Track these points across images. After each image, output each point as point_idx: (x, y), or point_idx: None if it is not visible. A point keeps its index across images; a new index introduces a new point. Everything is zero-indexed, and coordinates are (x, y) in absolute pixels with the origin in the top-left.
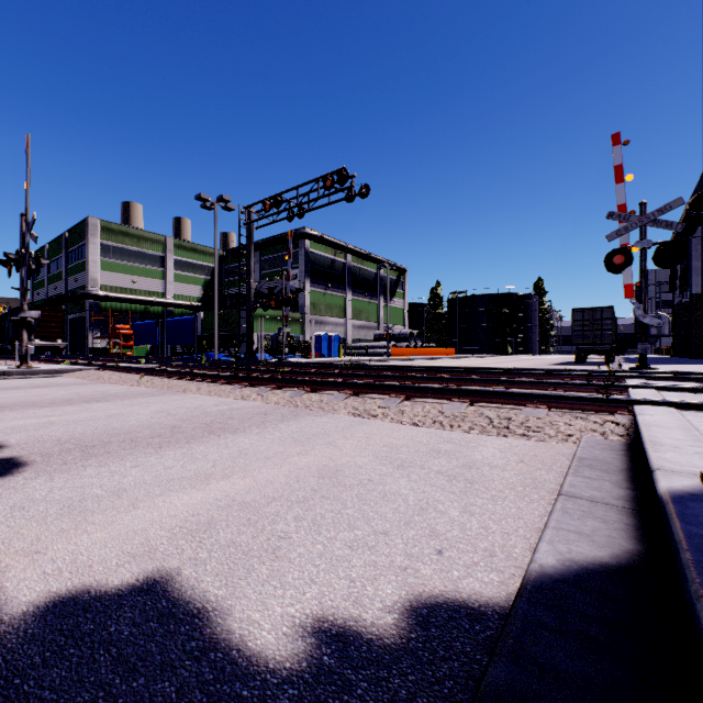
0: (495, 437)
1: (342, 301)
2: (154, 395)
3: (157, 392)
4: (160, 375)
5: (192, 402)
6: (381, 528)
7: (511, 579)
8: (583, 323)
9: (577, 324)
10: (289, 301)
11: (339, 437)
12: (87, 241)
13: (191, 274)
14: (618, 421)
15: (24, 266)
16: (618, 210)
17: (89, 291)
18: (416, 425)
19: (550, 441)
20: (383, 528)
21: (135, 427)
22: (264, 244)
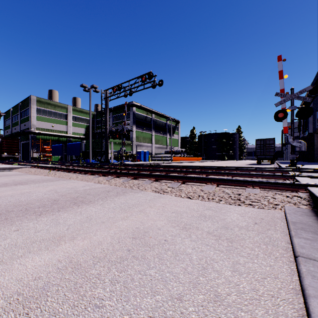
0: (234, 206)
1: (150, 135)
2: (53, 181)
3: (55, 179)
4: (60, 170)
5: (71, 185)
6: (176, 292)
7: None
8: (261, 146)
9: (258, 146)
10: (125, 135)
11: (147, 206)
12: (30, 106)
13: (80, 122)
14: (301, 196)
15: None
16: (280, 92)
17: (31, 130)
18: (189, 198)
19: (267, 208)
20: (178, 292)
21: (32, 200)
22: (114, 109)
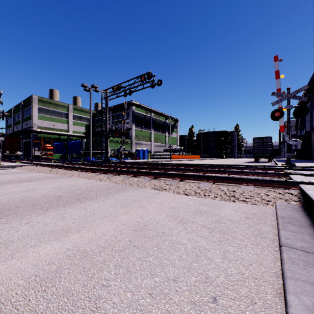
0: (229, 202)
1: (149, 134)
2: (55, 178)
3: (58, 177)
4: (62, 168)
5: (74, 182)
6: (172, 275)
7: None
8: (258, 144)
9: (255, 144)
10: (124, 133)
11: (146, 202)
12: (31, 106)
13: (80, 121)
14: (293, 193)
15: None
16: (277, 91)
17: (32, 129)
18: (187, 195)
19: (259, 204)
20: (173, 275)
21: (38, 197)
22: (113, 108)
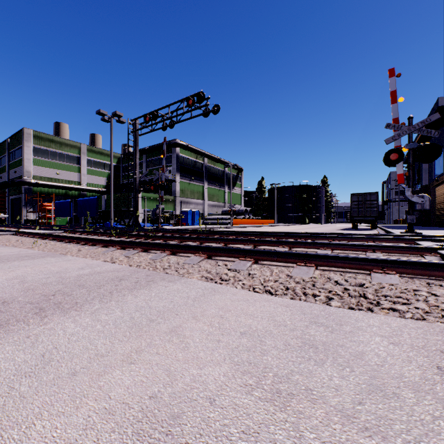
0: (363, 312)
1: (201, 188)
2: (33, 258)
3: (40, 255)
4: (56, 239)
5: (61, 265)
6: None
7: None
8: (358, 203)
9: (354, 203)
10: (163, 186)
11: (188, 317)
12: (23, 144)
13: (99, 169)
14: None
15: None
16: (393, 122)
17: (24, 179)
18: (270, 294)
19: (434, 320)
20: None
21: None
22: (148, 150)
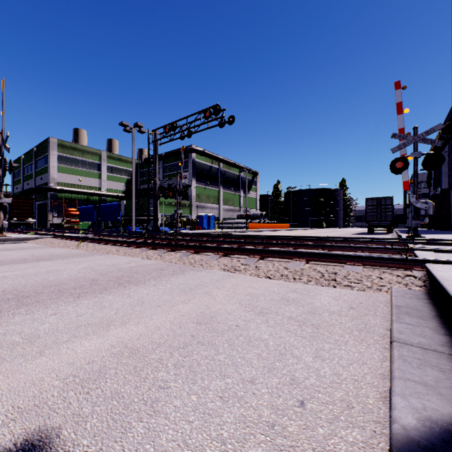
0: (328, 287)
1: (216, 193)
2: (86, 256)
3: (89, 253)
4: (93, 241)
5: (111, 261)
6: (248, 376)
7: (373, 438)
8: (373, 207)
9: (369, 208)
10: (181, 192)
11: (214, 288)
12: (48, 153)
13: (118, 175)
14: (416, 275)
15: (1, 168)
16: (399, 132)
17: (50, 186)
18: (269, 278)
19: (369, 290)
20: (250, 376)
21: (65, 280)
22: (165, 156)
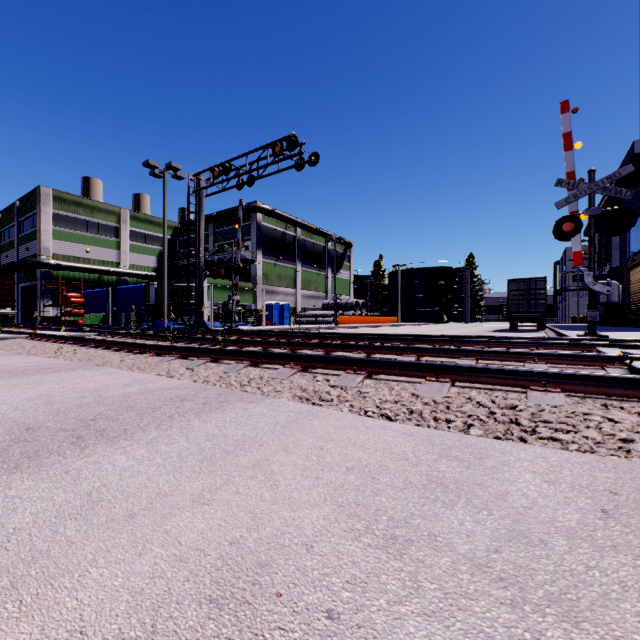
0: (512, 443)
1: (292, 272)
2: (59, 371)
3: (69, 366)
4: (88, 344)
5: (99, 381)
6: None
7: None
8: (519, 293)
9: (513, 294)
10: (239, 269)
11: (277, 448)
12: (38, 209)
13: (146, 244)
14: None
15: None
16: (567, 177)
17: (40, 260)
18: (388, 419)
19: (607, 453)
20: None
21: None
22: (217, 217)
